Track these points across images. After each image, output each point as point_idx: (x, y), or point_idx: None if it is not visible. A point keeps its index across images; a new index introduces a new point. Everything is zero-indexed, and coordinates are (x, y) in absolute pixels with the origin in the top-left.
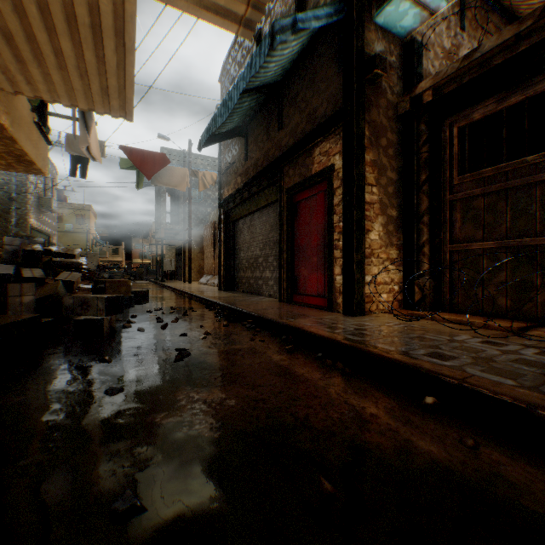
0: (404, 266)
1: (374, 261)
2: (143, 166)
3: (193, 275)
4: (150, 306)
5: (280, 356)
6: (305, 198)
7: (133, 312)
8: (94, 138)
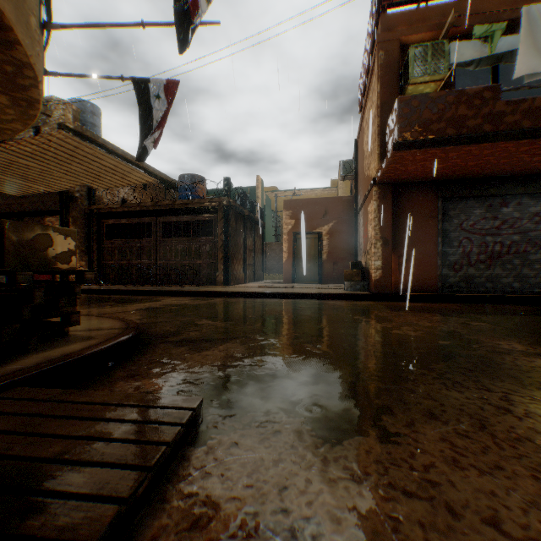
0: (89, 268)
1: None
2: None
3: None
4: None
5: None
6: None
7: None
8: None
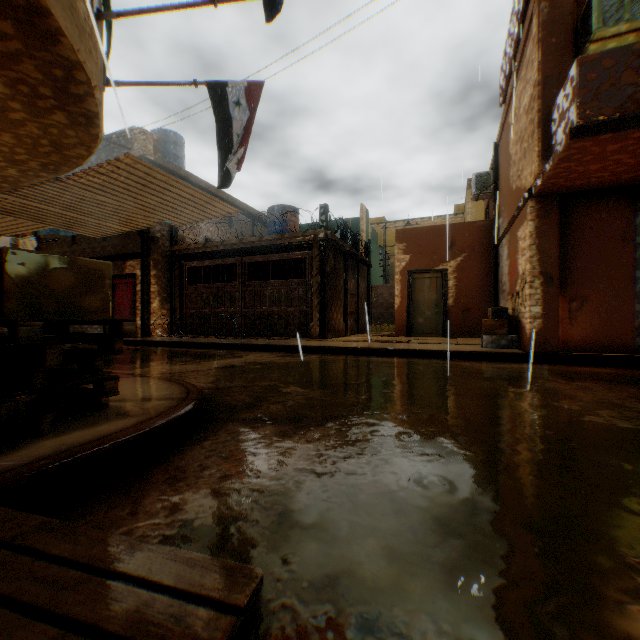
0: (170, 317)
1: (155, 315)
2: None
3: None
4: None
5: None
6: (122, 283)
7: None
8: None
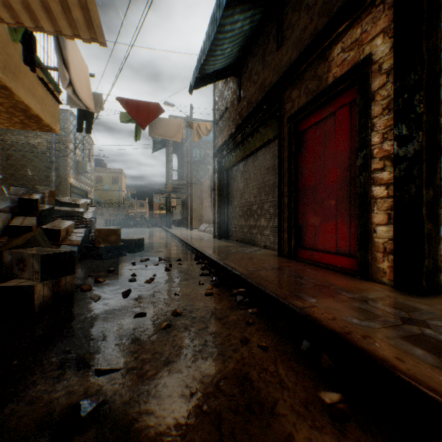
0: None
1: None
2: (138, 116)
3: (195, 223)
4: (140, 256)
5: (317, 440)
6: (315, 123)
7: (118, 262)
8: (86, 85)
